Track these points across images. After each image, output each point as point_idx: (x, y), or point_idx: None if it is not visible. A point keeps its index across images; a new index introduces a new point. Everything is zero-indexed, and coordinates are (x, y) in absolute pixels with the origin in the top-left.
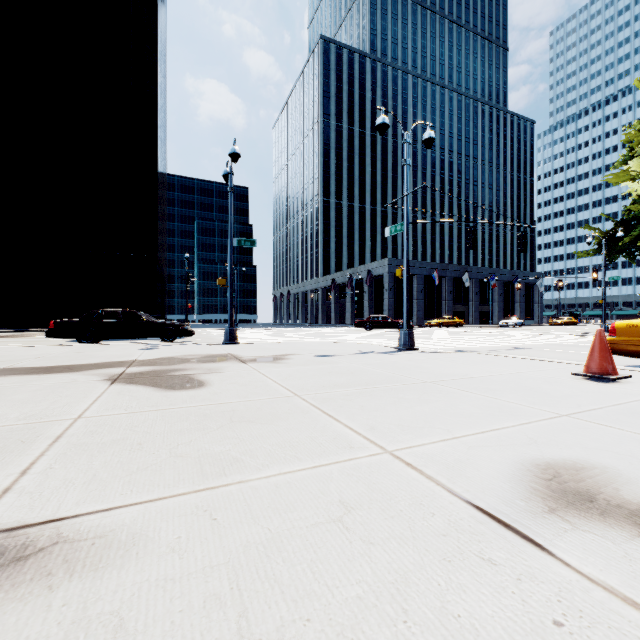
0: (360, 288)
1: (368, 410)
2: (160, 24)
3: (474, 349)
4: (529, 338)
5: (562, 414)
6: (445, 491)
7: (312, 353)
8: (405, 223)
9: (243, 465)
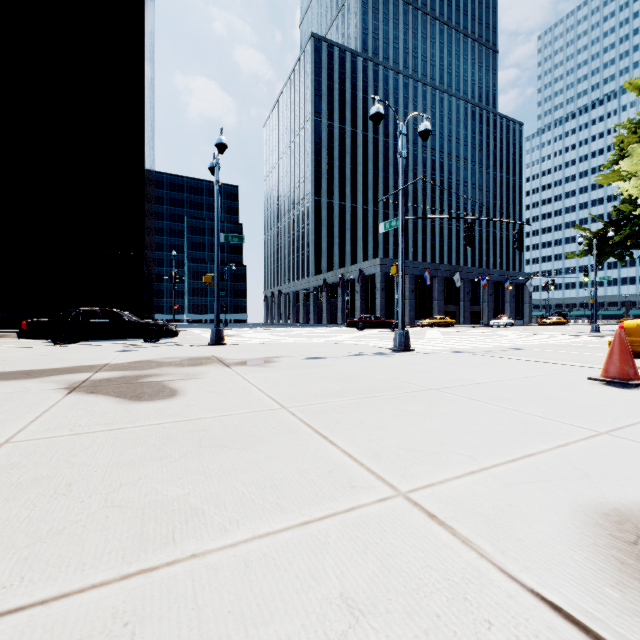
0: (352, 288)
1: (369, 428)
2: (147, 16)
3: (471, 350)
4: (523, 338)
5: (600, 431)
6: (495, 570)
7: (303, 355)
8: (400, 218)
9: (203, 522)
